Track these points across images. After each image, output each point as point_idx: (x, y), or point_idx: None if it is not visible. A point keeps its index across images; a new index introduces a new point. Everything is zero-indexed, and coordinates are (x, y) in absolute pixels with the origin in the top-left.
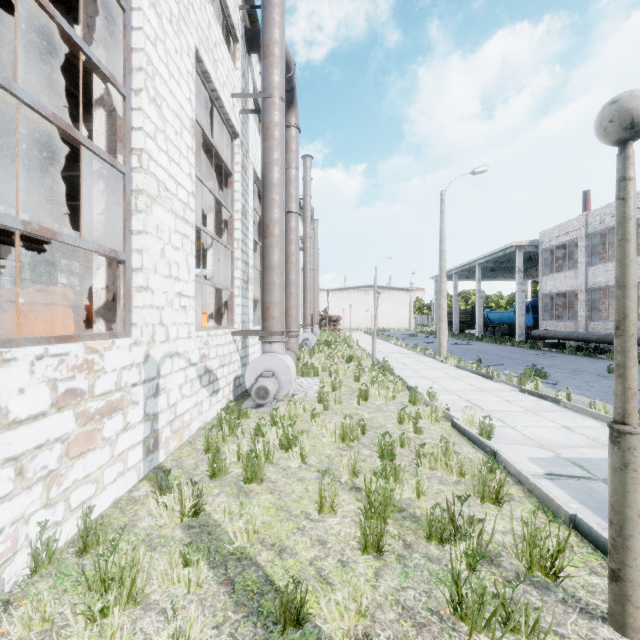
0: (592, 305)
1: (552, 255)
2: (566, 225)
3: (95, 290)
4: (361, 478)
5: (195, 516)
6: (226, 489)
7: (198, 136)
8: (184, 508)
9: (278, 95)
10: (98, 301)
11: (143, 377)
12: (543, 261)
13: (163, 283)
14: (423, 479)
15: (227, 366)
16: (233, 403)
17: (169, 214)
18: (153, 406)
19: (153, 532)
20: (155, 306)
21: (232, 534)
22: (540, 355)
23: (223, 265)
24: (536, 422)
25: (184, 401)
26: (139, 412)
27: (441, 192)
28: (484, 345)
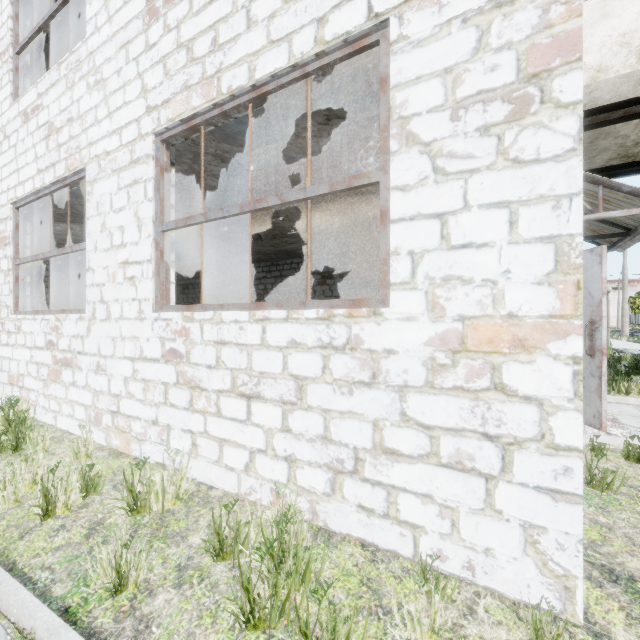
0: None
1: None
2: None
3: None
4: None
5: None
6: None
7: None
8: None
9: None
10: None
11: None
12: None
13: None
14: None
15: None
16: None
17: None
18: None
19: None
20: None
21: None
22: None
23: None
24: (635, 347)
25: None
26: None
27: None
28: None
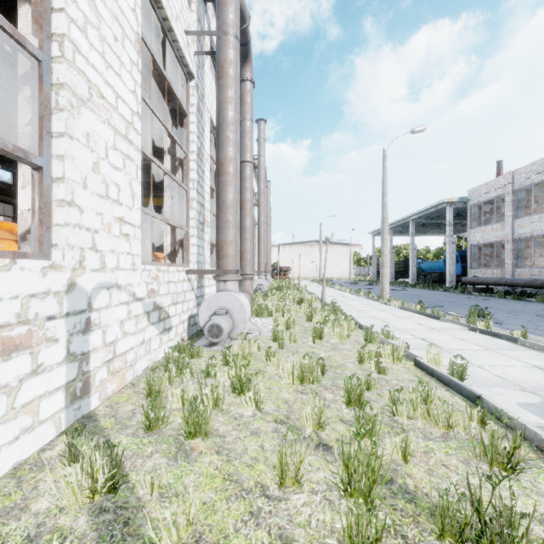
0: (518, 254)
1: (479, 210)
2: (493, 182)
3: (20, 212)
4: (328, 431)
5: (112, 491)
6: (162, 447)
7: (153, 77)
8: (95, 482)
9: (232, 33)
10: (24, 224)
11: (65, 309)
12: (471, 215)
13: (97, 203)
14: (410, 436)
15: (181, 304)
16: (187, 341)
17: (105, 126)
18: (81, 344)
19: (47, 520)
20: (84, 227)
21: (153, 532)
22: (473, 298)
23: (179, 207)
24: (502, 361)
25: (127, 339)
26: (59, 351)
27: (383, 149)
28: (419, 290)
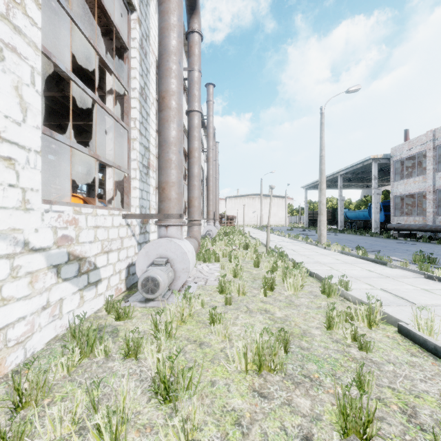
0: (439, 203)
1: (401, 165)
2: (415, 140)
3: None
4: None
5: None
6: None
7: (92, 9)
8: None
9: None
10: None
11: None
12: (394, 170)
13: None
14: None
15: (115, 252)
16: (124, 293)
17: None
18: None
19: None
20: None
21: None
22: (401, 243)
23: (122, 149)
24: None
25: (8, 307)
26: None
27: (321, 107)
28: (348, 236)
